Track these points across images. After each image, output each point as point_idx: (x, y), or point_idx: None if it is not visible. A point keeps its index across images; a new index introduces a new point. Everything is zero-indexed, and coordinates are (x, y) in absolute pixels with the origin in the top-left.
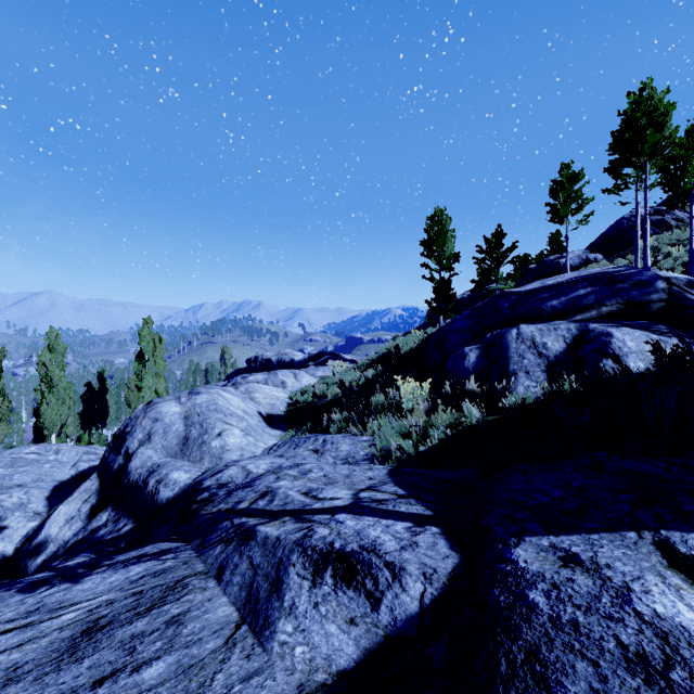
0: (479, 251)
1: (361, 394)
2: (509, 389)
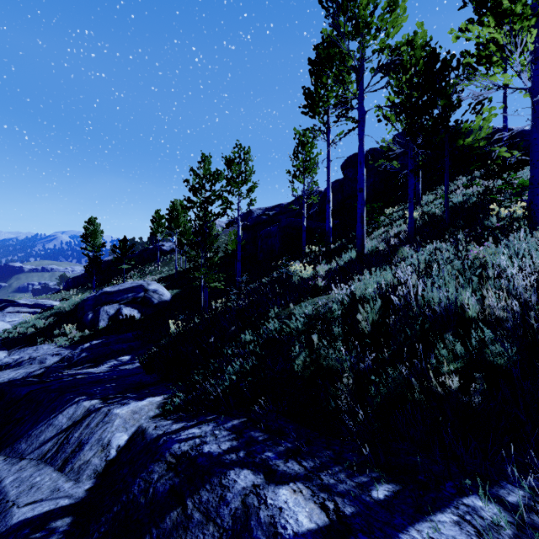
0: (115, 246)
1: (47, 330)
2: (99, 324)
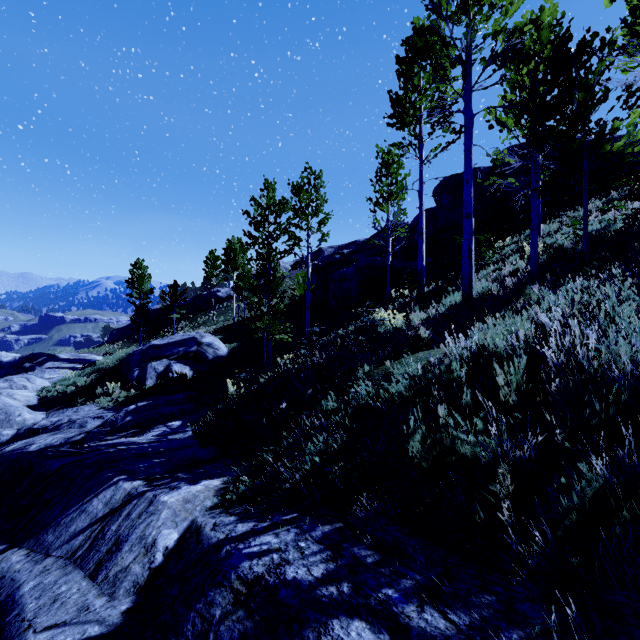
0: (164, 293)
1: (89, 388)
2: (146, 383)
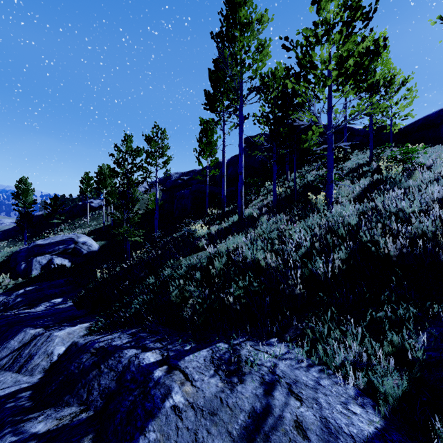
0: (46, 203)
1: None
2: (31, 273)
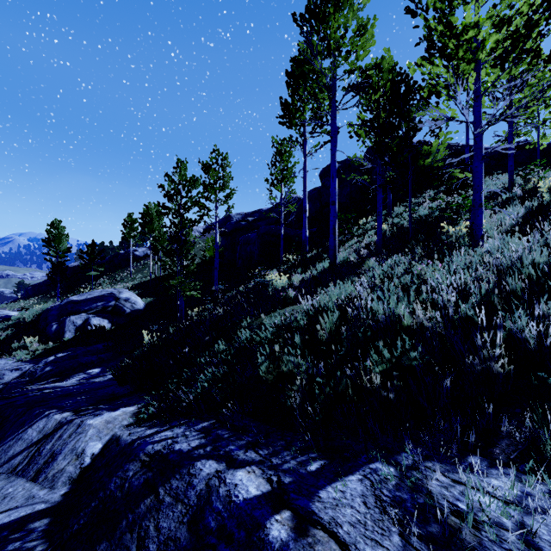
0: (82, 252)
1: (4, 343)
2: (64, 336)
